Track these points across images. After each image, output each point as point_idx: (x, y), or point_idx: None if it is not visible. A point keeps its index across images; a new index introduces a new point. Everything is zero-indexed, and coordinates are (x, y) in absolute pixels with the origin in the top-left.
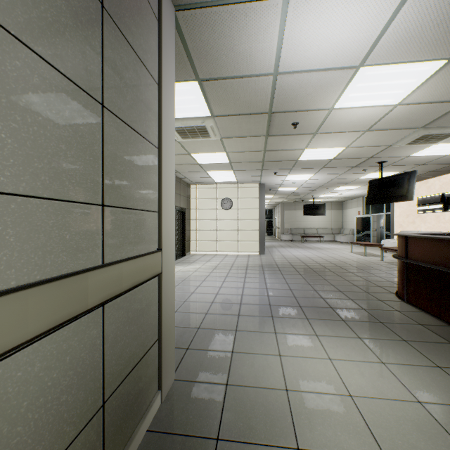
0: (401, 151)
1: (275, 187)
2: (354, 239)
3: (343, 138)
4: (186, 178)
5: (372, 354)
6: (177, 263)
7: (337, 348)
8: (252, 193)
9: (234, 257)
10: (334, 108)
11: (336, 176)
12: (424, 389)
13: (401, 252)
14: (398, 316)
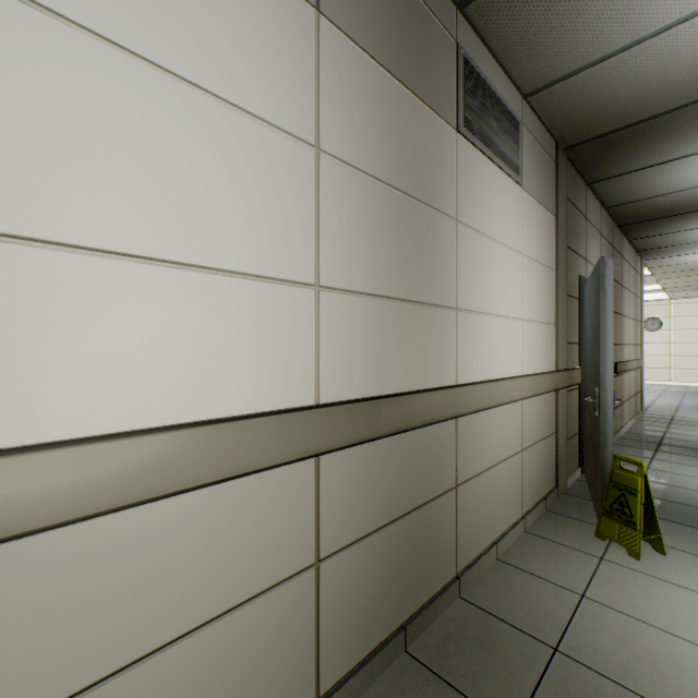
0: None
1: None
2: None
3: None
4: None
5: None
6: None
7: None
8: (694, 310)
9: (664, 386)
10: None
11: None
12: None
13: None
14: None
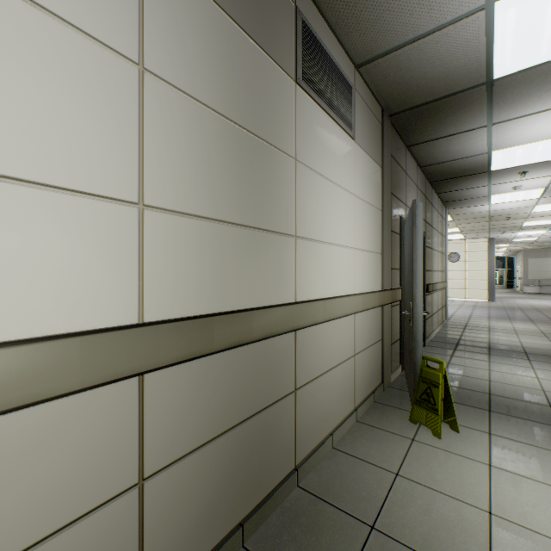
0: None
1: (507, 239)
2: None
3: None
4: None
5: (534, 326)
6: None
7: (518, 324)
8: (480, 247)
9: (461, 302)
10: (532, 212)
11: None
12: (546, 329)
13: None
14: None
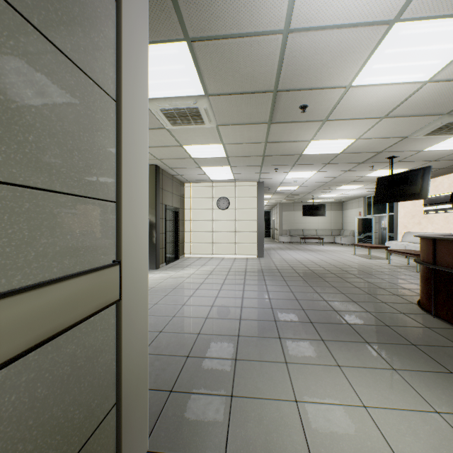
0: (416, 144)
1: (274, 186)
2: (356, 241)
3: (355, 127)
4: (179, 176)
5: (418, 397)
6: (169, 267)
7: (369, 387)
8: (251, 192)
9: (231, 261)
10: (351, 86)
11: (340, 174)
12: None
13: (427, 257)
14: (431, 335)
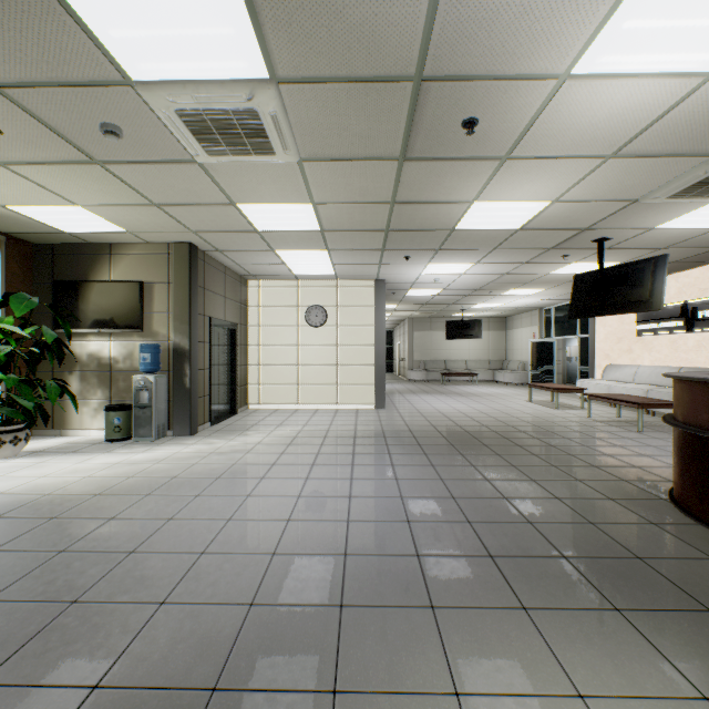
0: (647, 215)
1: (402, 288)
2: (529, 378)
3: (556, 176)
4: (238, 266)
5: None
6: (216, 431)
7: None
8: (363, 298)
9: (330, 416)
10: (570, 76)
11: (512, 269)
12: None
13: (697, 417)
14: None
